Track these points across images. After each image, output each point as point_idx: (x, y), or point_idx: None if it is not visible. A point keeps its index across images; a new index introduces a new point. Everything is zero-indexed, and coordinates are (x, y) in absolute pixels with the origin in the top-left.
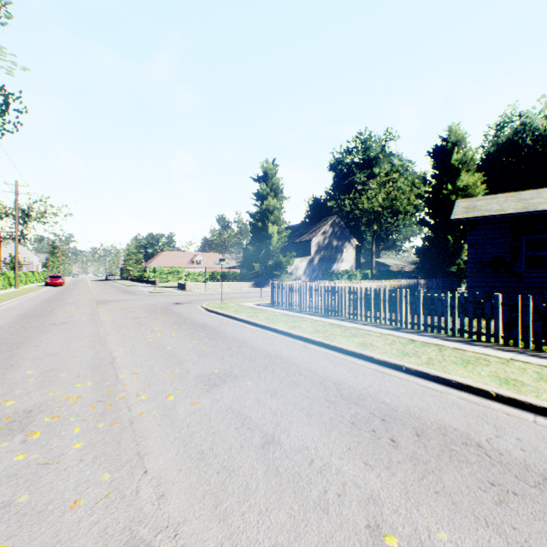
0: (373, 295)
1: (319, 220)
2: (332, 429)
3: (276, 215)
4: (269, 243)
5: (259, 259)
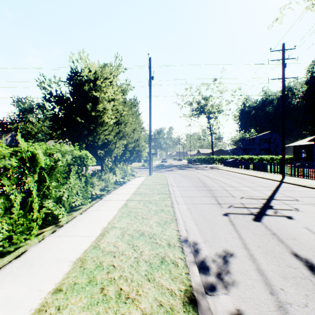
0: None
1: (4, 132)
2: None
3: None
4: None
5: None
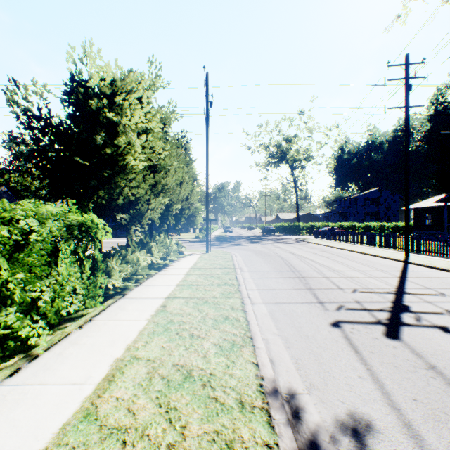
0: None
1: None
2: None
3: None
4: None
5: None
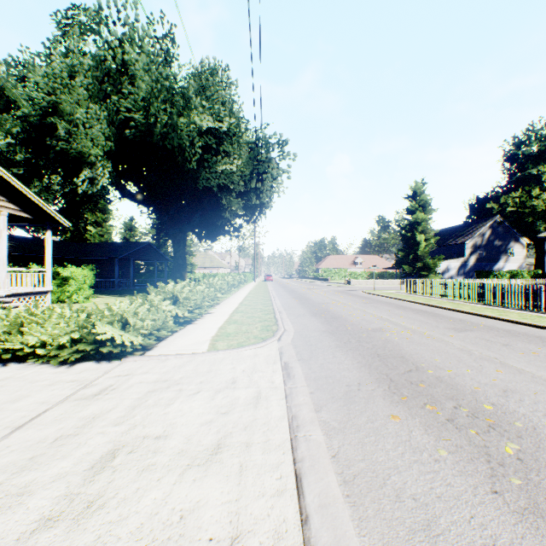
0: (452, 285)
1: (477, 222)
2: (391, 307)
3: (423, 226)
4: (417, 249)
5: (408, 262)
